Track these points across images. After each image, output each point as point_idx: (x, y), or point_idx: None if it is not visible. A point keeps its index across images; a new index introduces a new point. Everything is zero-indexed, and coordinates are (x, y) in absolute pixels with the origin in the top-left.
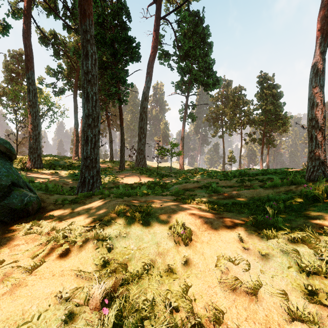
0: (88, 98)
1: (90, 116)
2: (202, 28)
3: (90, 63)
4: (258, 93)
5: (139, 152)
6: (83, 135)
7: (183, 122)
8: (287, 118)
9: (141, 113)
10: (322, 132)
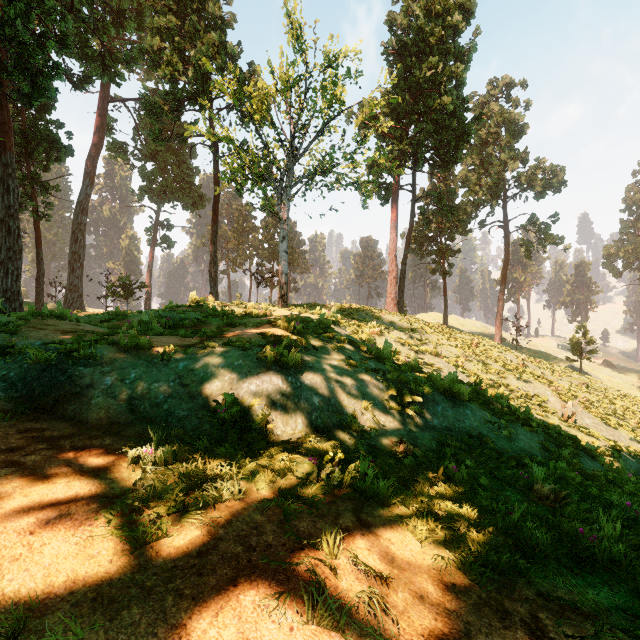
0: (11, 232)
1: (12, 250)
2: (180, 124)
3: (13, 198)
4: (264, 219)
5: (71, 289)
6: (2, 268)
7: (151, 248)
8: (295, 257)
9: (74, 231)
10: (214, 281)
